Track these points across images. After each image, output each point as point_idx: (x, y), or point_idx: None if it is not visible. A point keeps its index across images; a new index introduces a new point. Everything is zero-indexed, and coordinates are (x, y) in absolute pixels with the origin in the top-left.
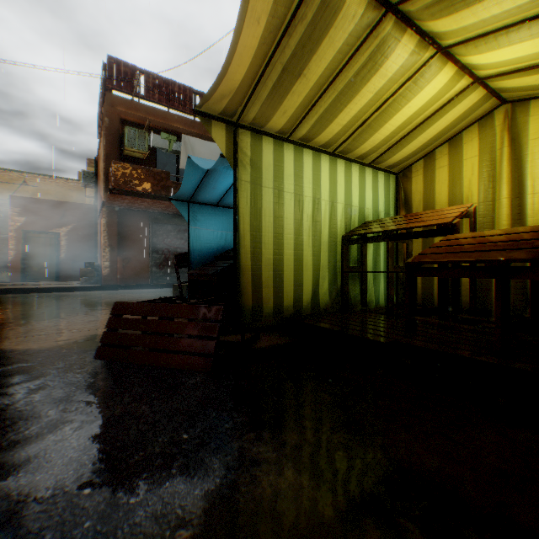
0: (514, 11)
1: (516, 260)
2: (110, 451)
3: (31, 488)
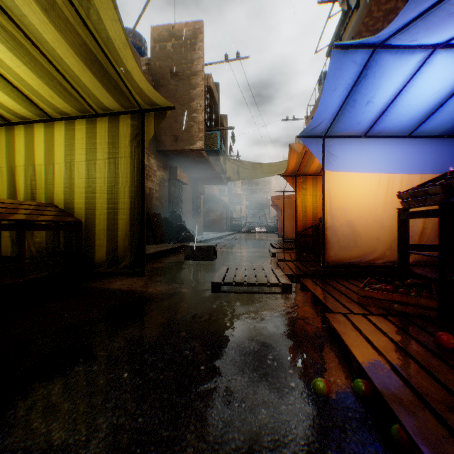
0: (8, 67)
1: (40, 221)
2: (176, 389)
3: (230, 385)
